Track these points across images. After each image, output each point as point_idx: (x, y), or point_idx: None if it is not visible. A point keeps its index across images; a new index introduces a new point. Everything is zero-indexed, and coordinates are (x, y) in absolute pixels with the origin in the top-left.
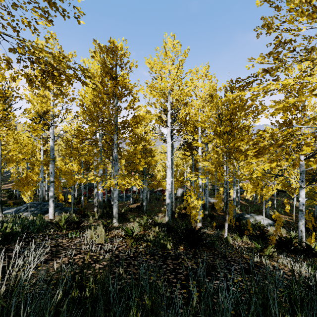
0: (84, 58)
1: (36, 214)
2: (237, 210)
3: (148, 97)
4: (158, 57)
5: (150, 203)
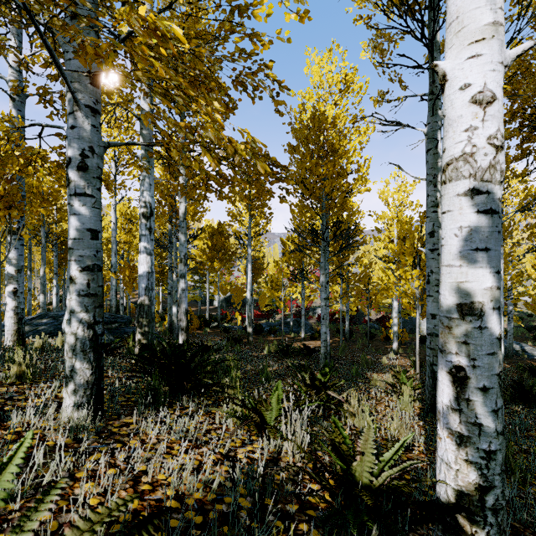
0: None
1: (38, 334)
2: None
3: None
4: None
5: (351, 344)
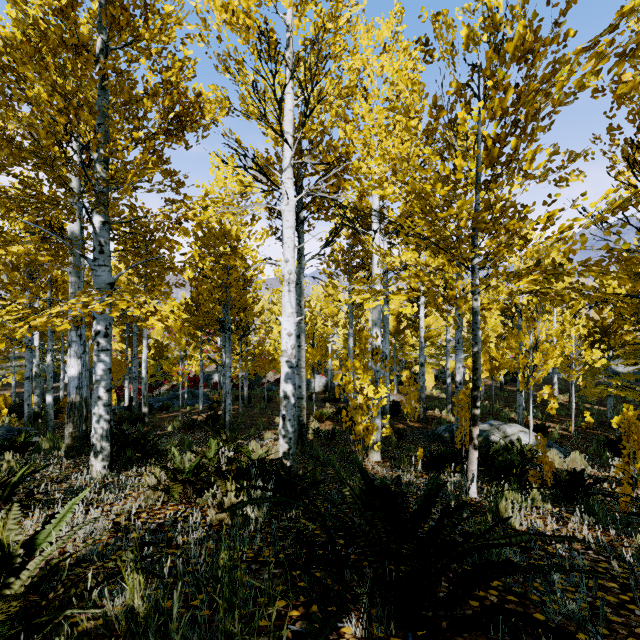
0: None
1: None
2: (446, 415)
3: (216, 26)
4: None
5: (250, 409)
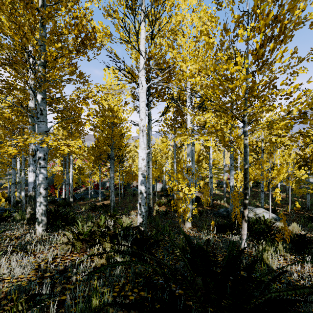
0: None
1: None
2: (223, 203)
3: None
4: None
5: (124, 200)
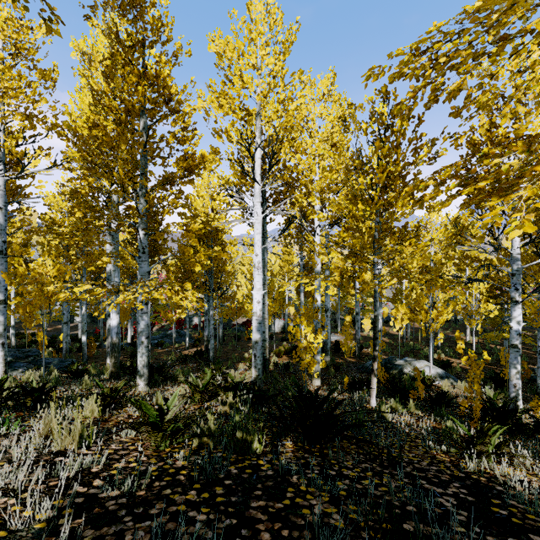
0: (79, 40)
1: None
2: None
3: (214, 116)
4: (235, 34)
5: (224, 346)
